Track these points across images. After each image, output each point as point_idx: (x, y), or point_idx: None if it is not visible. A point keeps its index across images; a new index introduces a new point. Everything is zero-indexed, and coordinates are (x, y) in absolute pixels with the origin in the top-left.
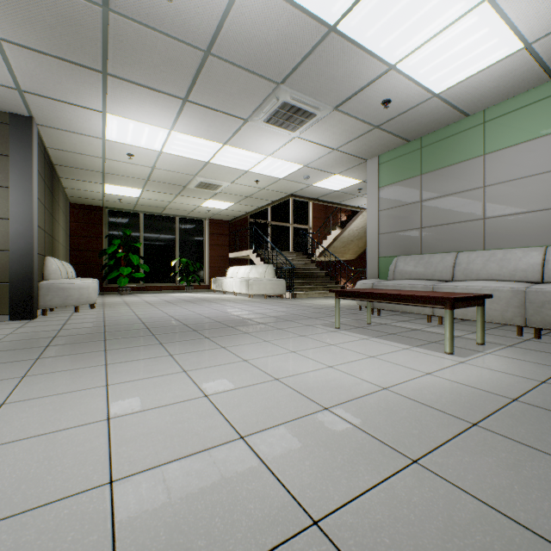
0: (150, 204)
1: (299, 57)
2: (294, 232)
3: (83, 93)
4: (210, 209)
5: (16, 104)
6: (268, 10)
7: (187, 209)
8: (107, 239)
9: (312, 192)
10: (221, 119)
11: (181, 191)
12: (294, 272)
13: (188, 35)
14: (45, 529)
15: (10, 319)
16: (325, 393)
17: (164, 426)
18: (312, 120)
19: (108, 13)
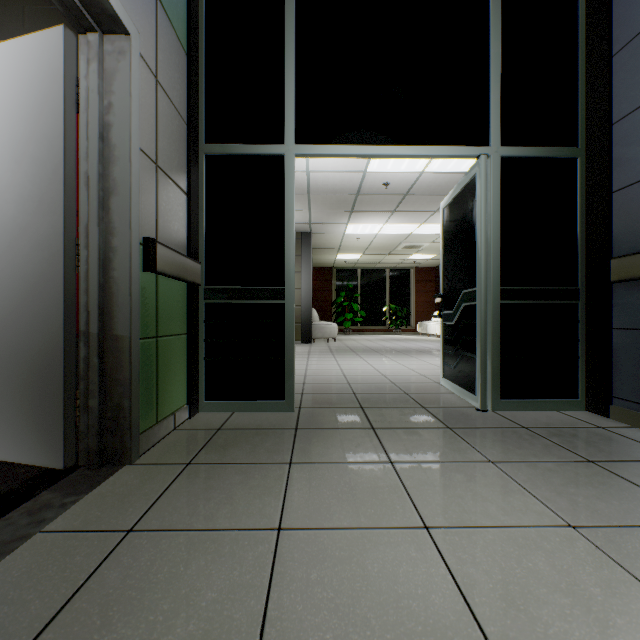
0: (366, 262)
1: None
2: None
3: (339, 219)
4: (415, 261)
5: (306, 228)
6: (437, 177)
7: (395, 262)
8: (335, 292)
9: None
10: (417, 214)
11: (390, 252)
12: None
13: (395, 192)
14: (366, 370)
15: (302, 343)
16: None
17: (387, 366)
18: None
19: (358, 195)
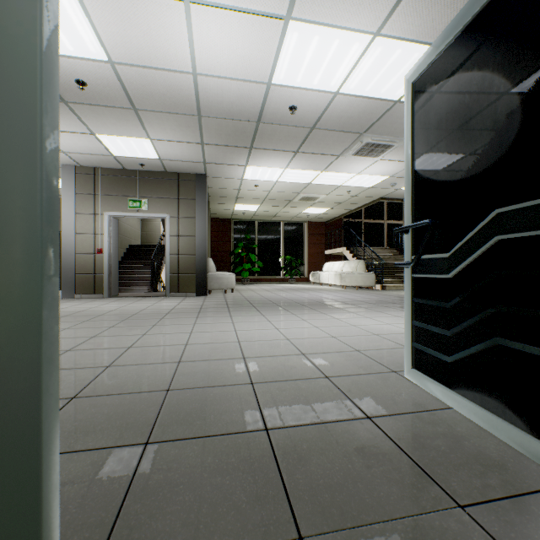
0: (263, 214)
1: (375, 118)
2: (388, 228)
3: (237, 159)
4: (309, 214)
5: (200, 169)
6: (351, 104)
7: (290, 216)
8: (233, 243)
9: (401, 194)
10: (320, 158)
11: (287, 204)
12: (385, 267)
13: (302, 123)
14: (274, 343)
15: (196, 295)
16: (378, 331)
17: (300, 332)
18: (390, 149)
19: (259, 124)
